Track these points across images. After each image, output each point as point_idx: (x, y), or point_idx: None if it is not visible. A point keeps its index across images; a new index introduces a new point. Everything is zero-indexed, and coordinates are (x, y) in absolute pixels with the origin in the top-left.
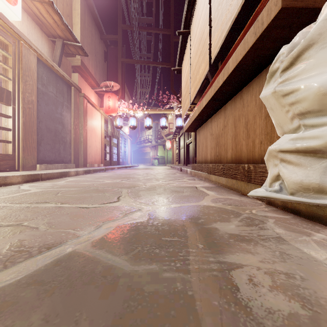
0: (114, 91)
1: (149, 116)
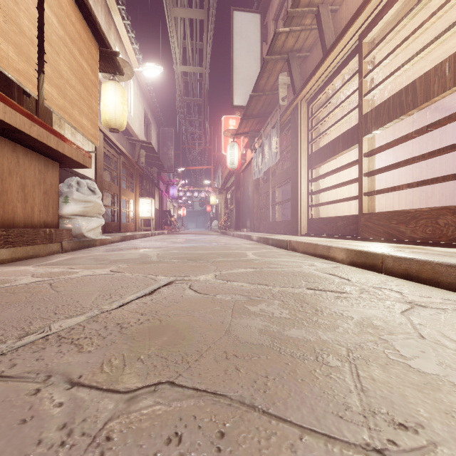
0: None
1: None
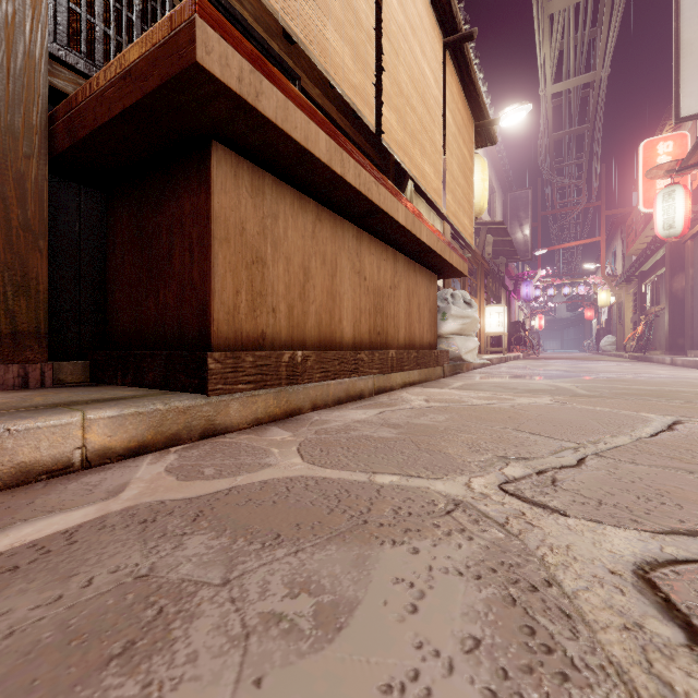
0: None
1: None
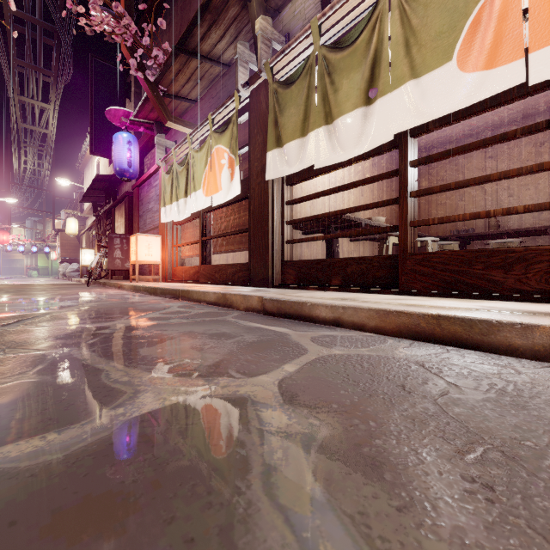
0: (1, 223)
1: (36, 246)
